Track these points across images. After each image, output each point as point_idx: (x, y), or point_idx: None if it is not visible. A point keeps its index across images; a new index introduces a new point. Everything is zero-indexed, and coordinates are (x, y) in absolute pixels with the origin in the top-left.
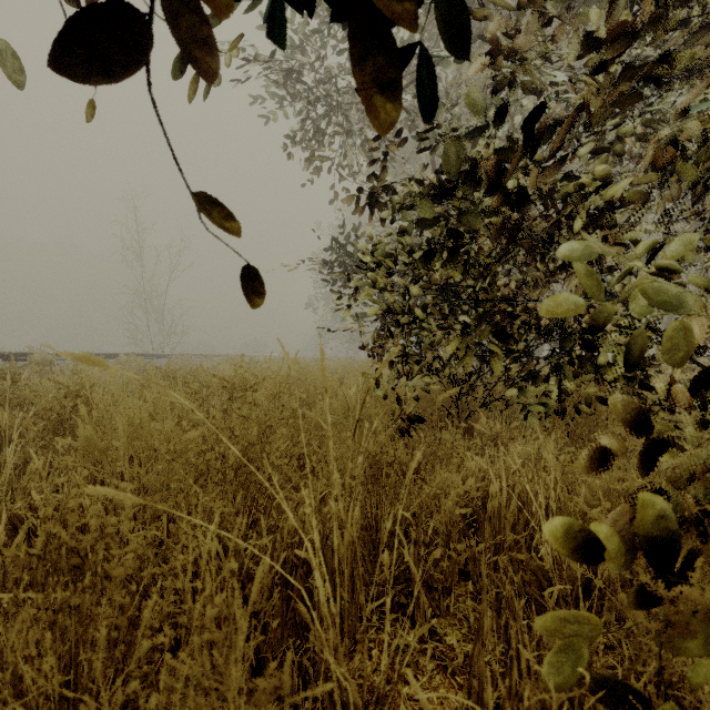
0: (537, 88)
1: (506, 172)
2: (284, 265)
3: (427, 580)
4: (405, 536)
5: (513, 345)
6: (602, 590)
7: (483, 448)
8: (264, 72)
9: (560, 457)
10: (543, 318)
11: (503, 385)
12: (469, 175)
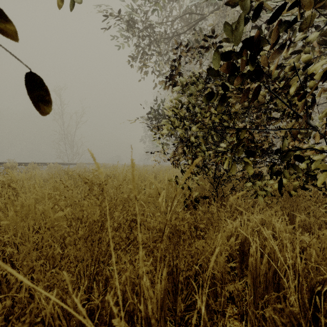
0: (270, 7)
1: (256, 50)
2: (128, 120)
3: (210, 311)
4: (194, 277)
5: (255, 158)
6: (326, 319)
7: (231, 214)
8: (117, 22)
9: (282, 223)
10: (264, 144)
11: (241, 179)
12: (234, 52)
